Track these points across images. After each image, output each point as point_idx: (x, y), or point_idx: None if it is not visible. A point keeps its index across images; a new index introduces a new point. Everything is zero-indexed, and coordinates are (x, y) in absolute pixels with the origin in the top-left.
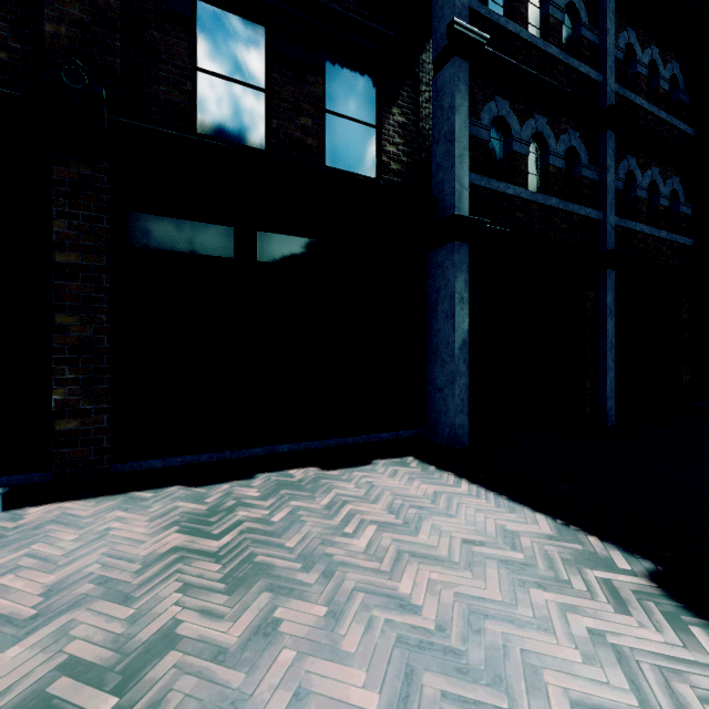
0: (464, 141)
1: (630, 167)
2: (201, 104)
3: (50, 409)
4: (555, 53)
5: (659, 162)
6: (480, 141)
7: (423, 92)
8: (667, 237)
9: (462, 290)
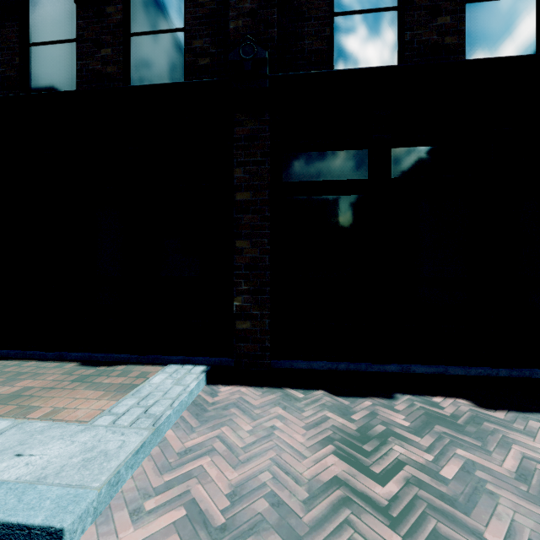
0: None
1: None
2: (336, 45)
3: (232, 311)
4: None
5: None
6: None
7: None
8: None
9: None
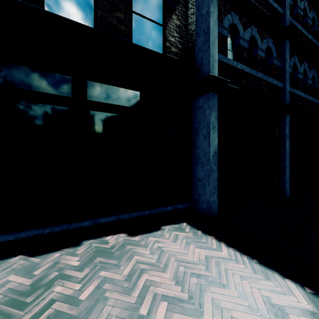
0: (215, 33)
1: (295, 61)
2: None
3: None
4: None
5: (307, 60)
6: (223, 36)
7: (190, 8)
8: (311, 99)
9: (214, 122)
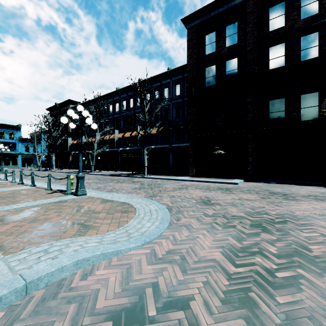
0: None
1: None
2: (270, 119)
3: (247, 170)
4: None
5: None
6: None
7: None
8: None
9: None
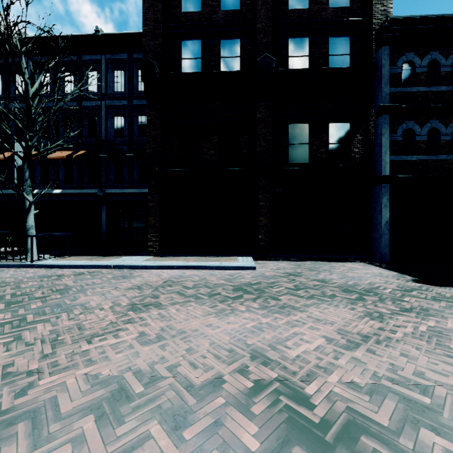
0: (387, 145)
1: None
2: (289, 154)
3: (257, 240)
4: (444, 89)
5: None
6: (396, 141)
7: (371, 124)
8: None
9: (386, 202)
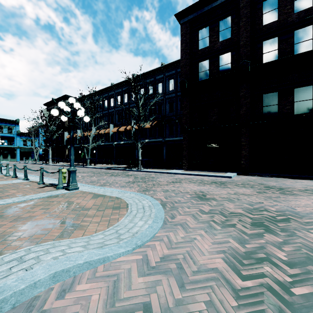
0: None
1: None
2: (263, 112)
3: (240, 164)
4: None
5: None
6: None
7: None
8: None
9: None
